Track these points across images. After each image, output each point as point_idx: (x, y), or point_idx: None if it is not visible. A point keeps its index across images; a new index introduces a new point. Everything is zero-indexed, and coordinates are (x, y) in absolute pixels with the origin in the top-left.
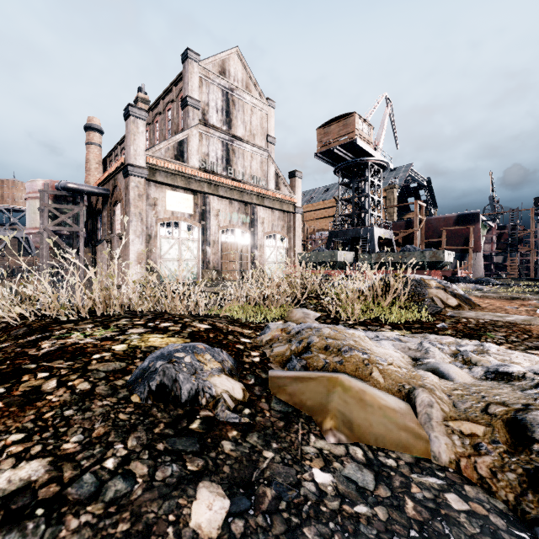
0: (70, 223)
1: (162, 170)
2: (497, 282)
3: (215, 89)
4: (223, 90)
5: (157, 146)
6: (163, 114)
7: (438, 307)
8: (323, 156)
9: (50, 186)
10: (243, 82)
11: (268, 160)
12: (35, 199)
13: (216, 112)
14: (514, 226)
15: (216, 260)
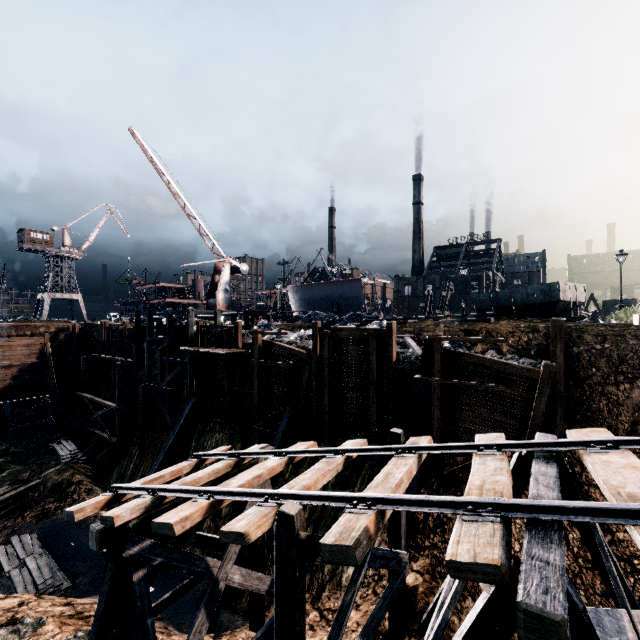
0: None
1: None
2: None
3: None
4: None
5: None
6: None
7: None
8: None
9: None
10: None
11: None
12: None
13: None
14: None
15: None
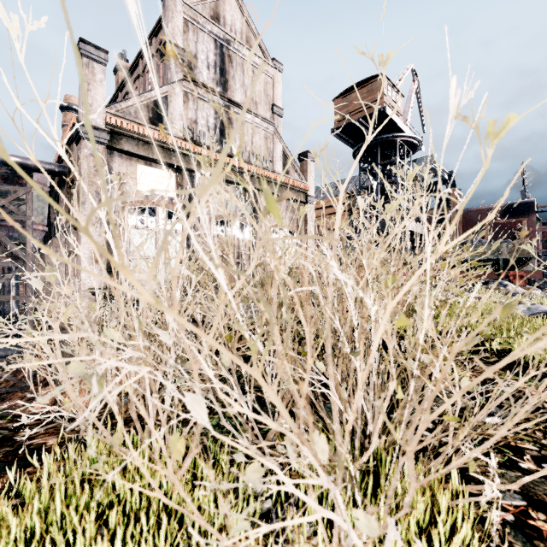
0: (13, 210)
1: (130, 136)
2: None
3: (205, 38)
4: (216, 41)
5: (123, 103)
6: (143, 76)
7: None
8: (341, 133)
9: None
10: (243, 35)
11: (274, 136)
12: None
13: (206, 68)
14: None
15: None
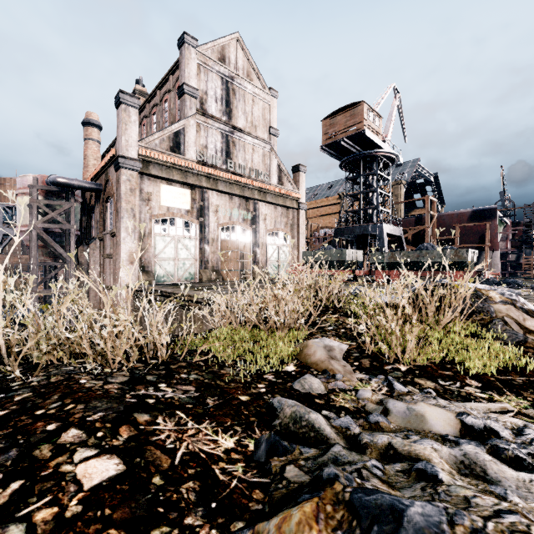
0: (60, 220)
1: (156, 162)
2: (526, 284)
3: (214, 77)
4: (223, 78)
5: (150, 137)
6: (160, 105)
7: (519, 335)
8: (329, 149)
9: (40, 181)
10: (244, 71)
11: (270, 153)
12: (26, 195)
13: (215, 101)
14: (529, 222)
15: (215, 259)
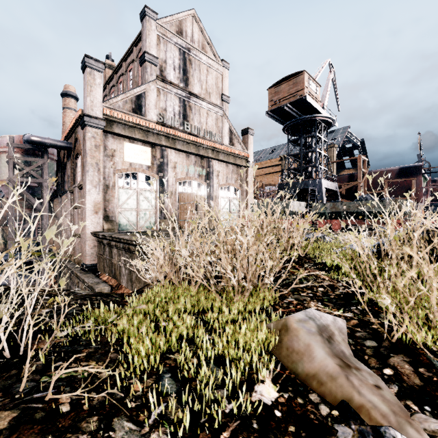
0: (34, 175)
1: (119, 122)
2: None
3: (172, 48)
4: (180, 49)
5: (114, 99)
6: (126, 74)
7: None
8: (274, 114)
9: (18, 141)
10: (199, 43)
11: (222, 117)
12: (6, 153)
13: (173, 69)
14: None
15: (173, 210)
